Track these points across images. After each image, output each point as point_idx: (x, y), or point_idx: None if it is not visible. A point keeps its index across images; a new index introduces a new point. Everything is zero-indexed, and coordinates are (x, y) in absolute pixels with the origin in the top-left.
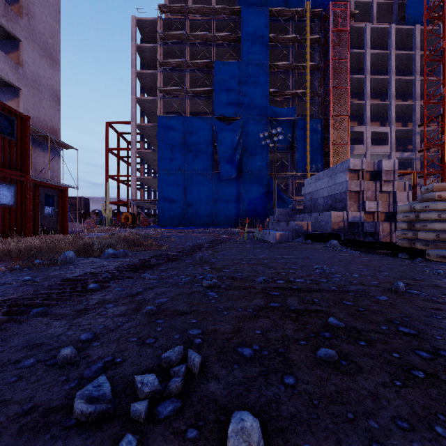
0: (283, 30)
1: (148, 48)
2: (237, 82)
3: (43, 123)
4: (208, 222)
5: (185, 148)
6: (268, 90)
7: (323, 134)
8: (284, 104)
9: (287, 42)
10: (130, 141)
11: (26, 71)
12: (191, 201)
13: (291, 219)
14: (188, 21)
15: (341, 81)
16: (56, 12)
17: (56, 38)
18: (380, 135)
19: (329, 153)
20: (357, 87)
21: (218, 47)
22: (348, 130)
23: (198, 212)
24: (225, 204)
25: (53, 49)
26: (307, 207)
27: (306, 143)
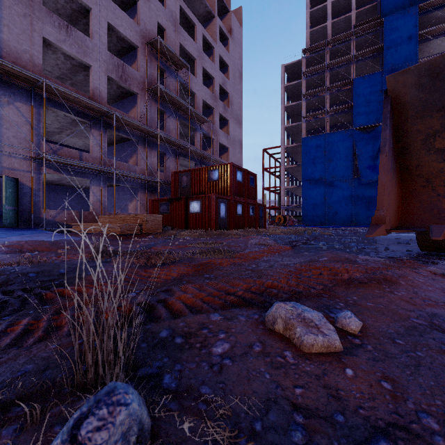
0: (439, 16)
1: (293, 85)
2: (378, 91)
3: (236, 163)
4: (348, 222)
5: (326, 160)
6: None
7: None
8: None
9: (444, 29)
10: (277, 158)
11: (230, 136)
12: (331, 204)
13: None
14: (328, 51)
15: None
16: (241, 93)
17: (241, 109)
18: None
19: None
20: None
21: (358, 62)
22: None
23: (337, 214)
24: (365, 205)
25: (239, 116)
26: None
27: None
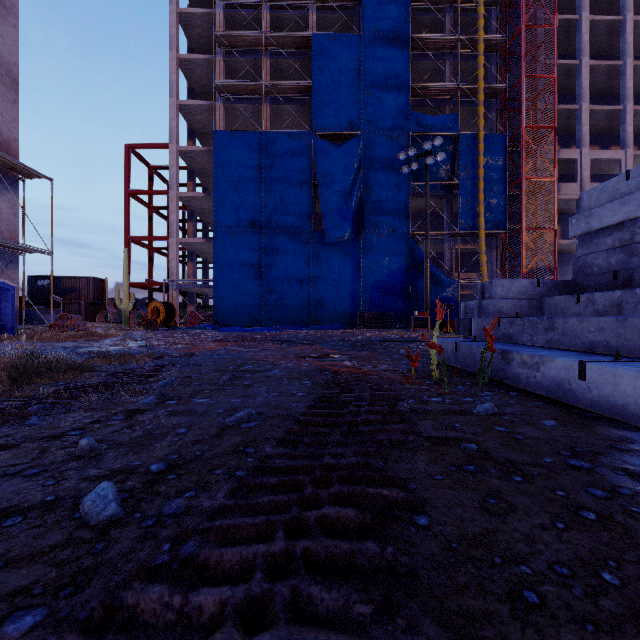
0: None
1: (199, 17)
2: (354, 70)
3: None
4: (303, 319)
5: (262, 187)
6: (409, 85)
7: (507, 161)
8: (435, 114)
9: (442, 0)
10: None
11: None
12: (272, 282)
13: (539, 310)
14: None
15: (541, 66)
16: None
17: None
18: (602, 167)
19: (519, 195)
20: (562, 84)
21: (320, 12)
22: (555, 153)
23: (285, 302)
24: (333, 287)
25: None
26: (601, 271)
27: (478, 177)
